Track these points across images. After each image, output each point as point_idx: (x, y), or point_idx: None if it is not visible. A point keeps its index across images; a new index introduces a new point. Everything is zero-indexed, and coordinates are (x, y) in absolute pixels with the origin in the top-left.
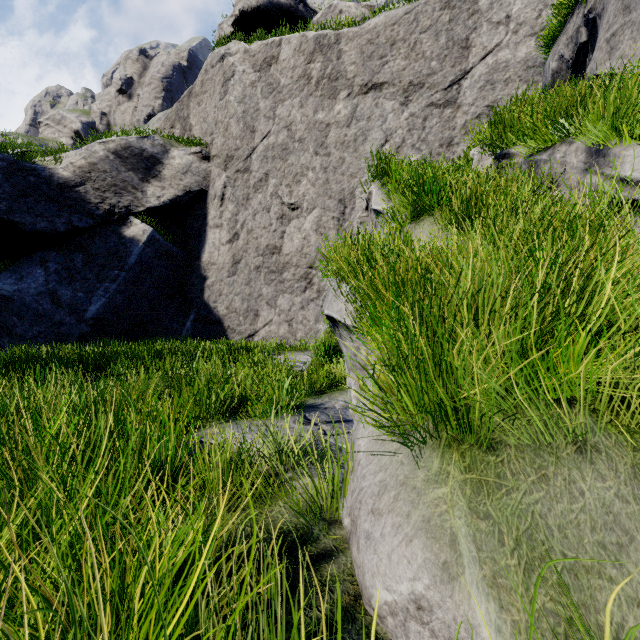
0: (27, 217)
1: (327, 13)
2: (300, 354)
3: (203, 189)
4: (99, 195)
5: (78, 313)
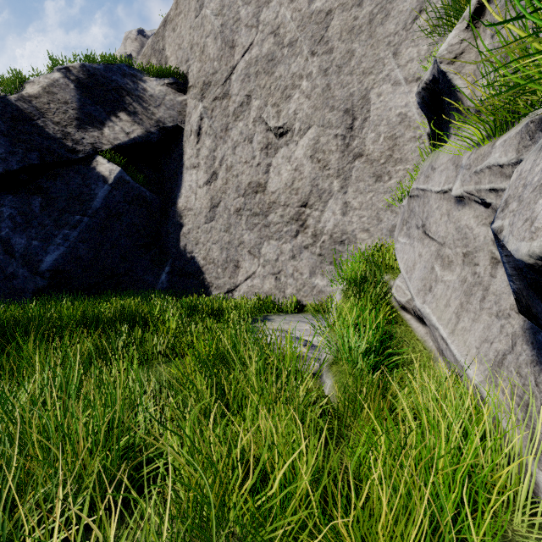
0: None
1: None
2: (293, 320)
3: (178, 125)
4: (59, 130)
5: (32, 264)
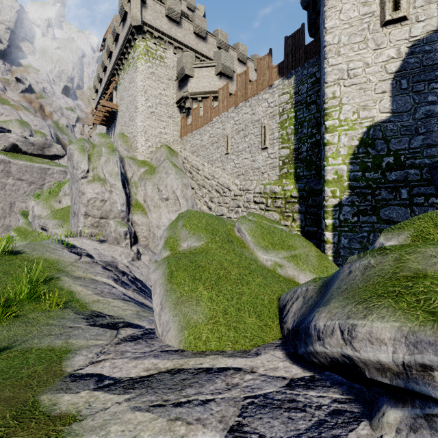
0: None
1: (4, 136)
2: None
3: None
4: None
5: None
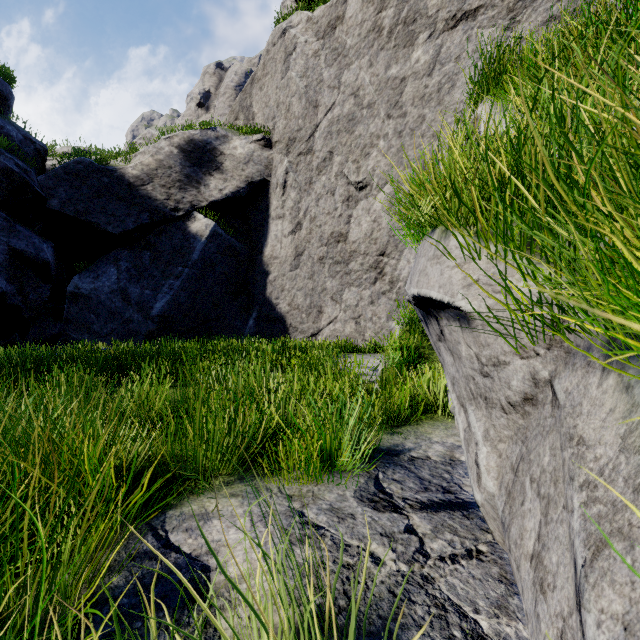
0: (101, 217)
1: None
2: (369, 357)
3: (265, 179)
4: (165, 192)
5: (145, 310)
